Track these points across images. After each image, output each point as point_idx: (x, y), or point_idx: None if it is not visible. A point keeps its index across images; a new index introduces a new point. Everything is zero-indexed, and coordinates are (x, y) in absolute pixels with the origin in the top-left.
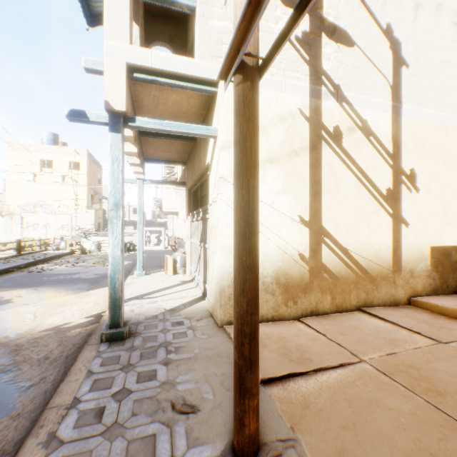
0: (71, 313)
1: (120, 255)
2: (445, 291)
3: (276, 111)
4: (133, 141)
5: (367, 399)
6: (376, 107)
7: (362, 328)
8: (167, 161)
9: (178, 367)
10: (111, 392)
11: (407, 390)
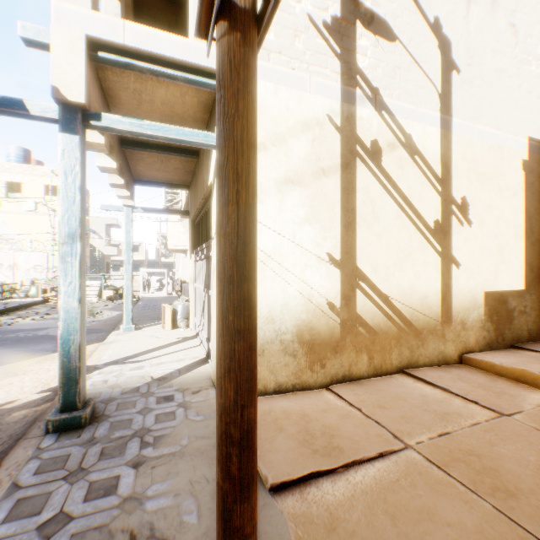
0: (21, 386)
1: (77, 308)
2: (501, 345)
3: (298, 116)
4: (108, 152)
5: (416, 509)
6: (422, 119)
7: (406, 397)
8: (165, 183)
9: (153, 470)
10: (38, 521)
11: (468, 490)
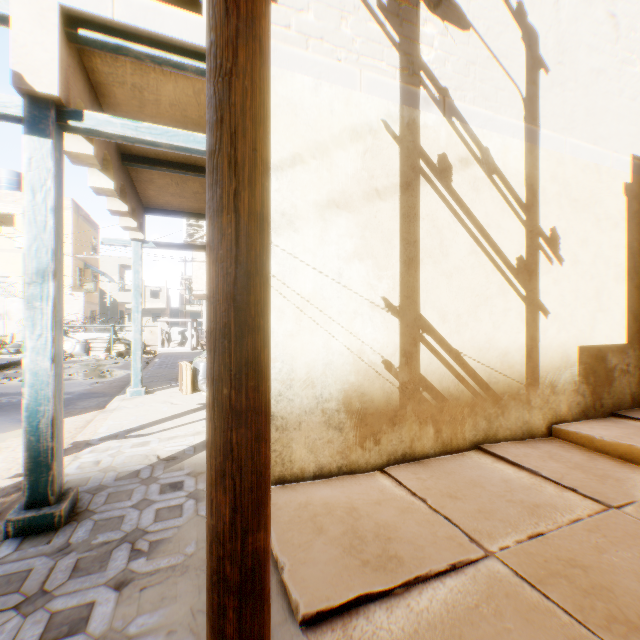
0: None
1: (50, 369)
2: (598, 413)
3: (346, 121)
4: (100, 166)
5: None
6: (503, 129)
7: (484, 482)
8: (183, 212)
9: (142, 592)
10: None
11: (575, 621)
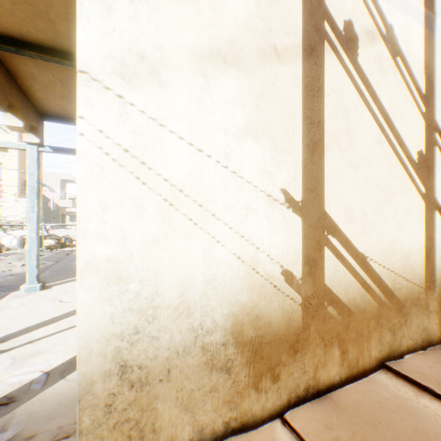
0: None
1: None
2: None
3: None
4: None
5: None
6: (405, 9)
7: None
8: None
9: None
10: None
11: None
